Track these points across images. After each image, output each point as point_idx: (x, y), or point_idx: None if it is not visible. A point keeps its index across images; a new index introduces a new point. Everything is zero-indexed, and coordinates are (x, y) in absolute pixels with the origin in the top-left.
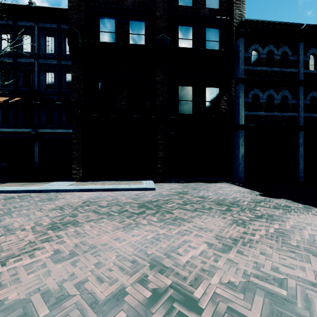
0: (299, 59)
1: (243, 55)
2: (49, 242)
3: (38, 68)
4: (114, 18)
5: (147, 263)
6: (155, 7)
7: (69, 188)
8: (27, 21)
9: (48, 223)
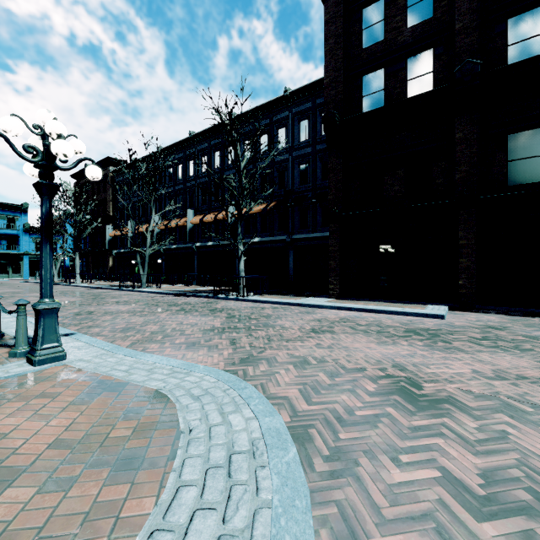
0: None
1: None
2: (312, 339)
3: (292, 163)
4: (382, 69)
5: (391, 364)
6: (454, 16)
7: (326, 305)
8: (282, 112)
9: (309, 328)
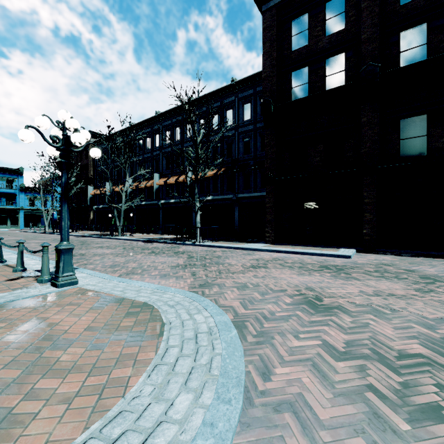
0: None
1: None
2: (251, 272)
3: (238, 138)
4: (306, 67)
5: (304, 287)
6: (360, 28)
7: (263, 248)
8: (230, 97)
9: (249, 265)
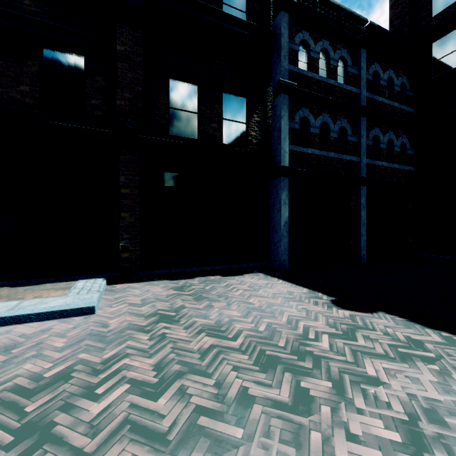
0: (362, 74)
1: (287, 44)
2: None
3: None
4: None
5: None
6: None
7: None
8: None
9: None
